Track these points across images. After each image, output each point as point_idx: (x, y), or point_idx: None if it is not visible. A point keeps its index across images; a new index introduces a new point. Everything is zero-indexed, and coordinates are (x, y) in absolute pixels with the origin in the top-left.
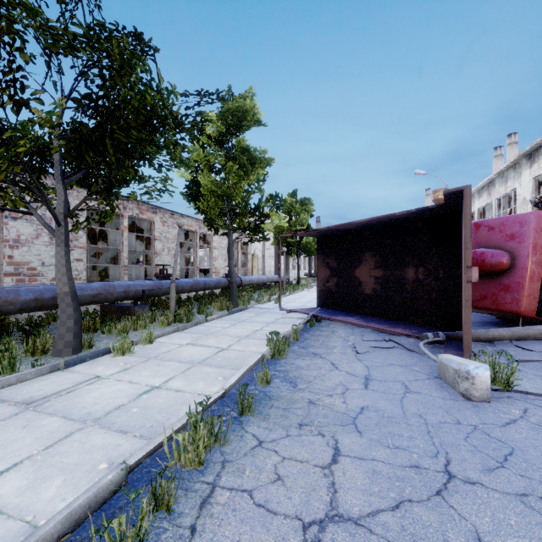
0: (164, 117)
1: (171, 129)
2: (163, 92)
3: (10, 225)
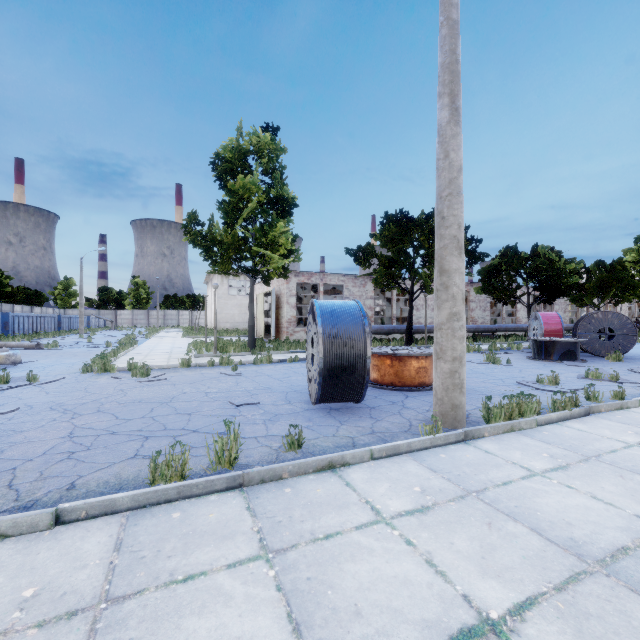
0: (635, 287)
1: (637, 289)
2: (636, 283)
3: (554, 306)
